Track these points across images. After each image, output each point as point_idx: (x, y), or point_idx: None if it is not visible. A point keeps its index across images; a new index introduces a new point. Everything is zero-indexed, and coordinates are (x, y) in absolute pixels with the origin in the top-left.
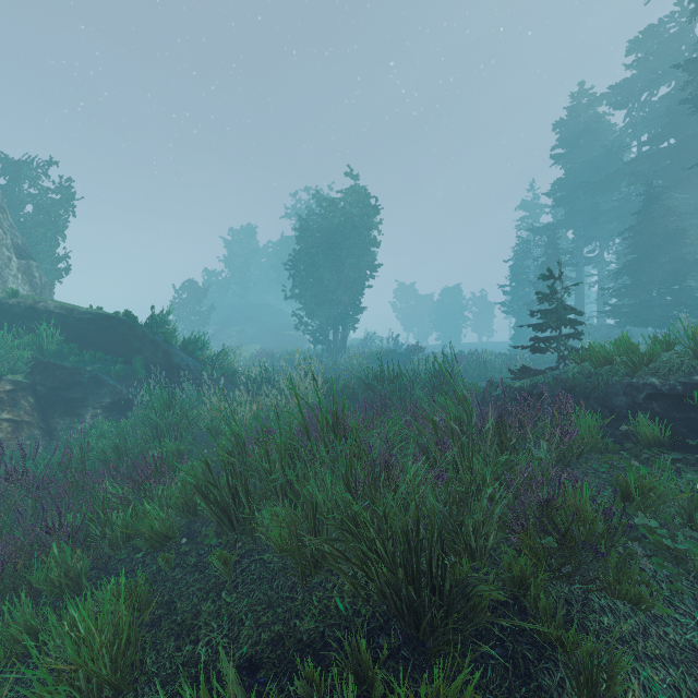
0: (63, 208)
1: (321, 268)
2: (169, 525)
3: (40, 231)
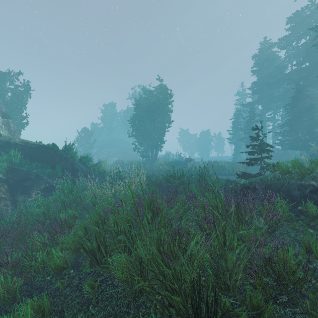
0: (25, 95)
1: (145, 122)
2: (65, 260)
3: (14, 105)
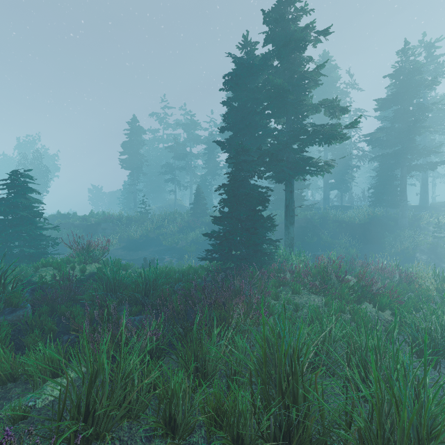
0: None
1: None
2: None
3: None
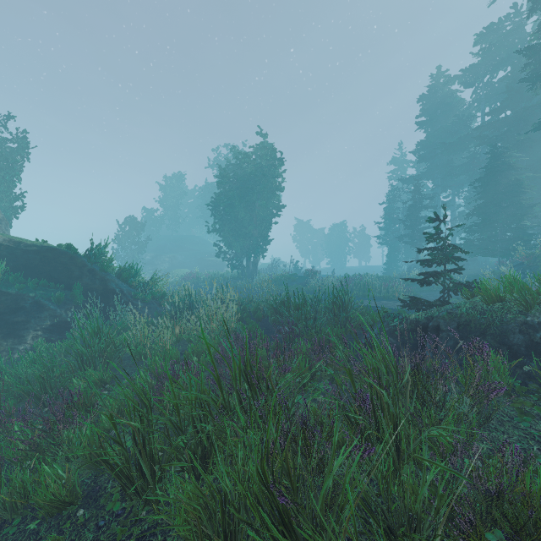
0: (21, 156)
1: (236, 208)
2: (70, 485)
3: (0, 175)
